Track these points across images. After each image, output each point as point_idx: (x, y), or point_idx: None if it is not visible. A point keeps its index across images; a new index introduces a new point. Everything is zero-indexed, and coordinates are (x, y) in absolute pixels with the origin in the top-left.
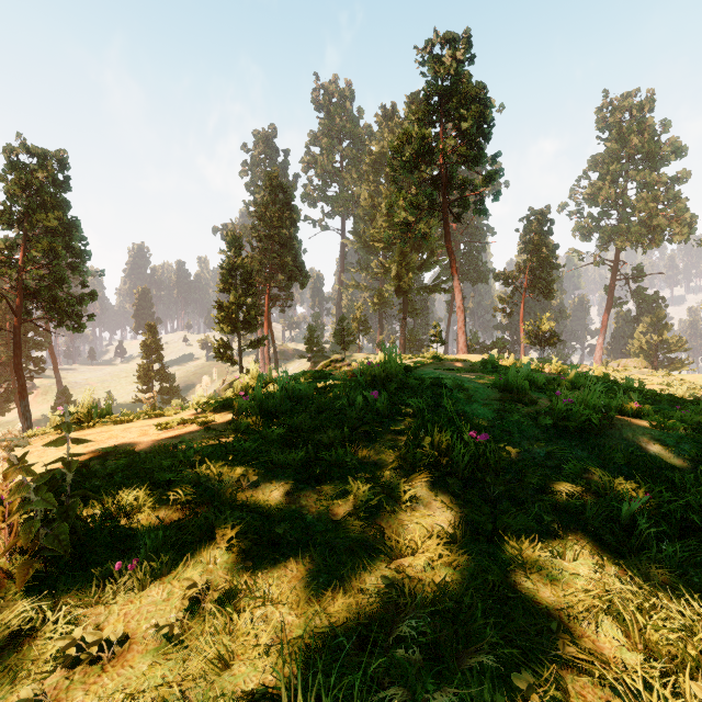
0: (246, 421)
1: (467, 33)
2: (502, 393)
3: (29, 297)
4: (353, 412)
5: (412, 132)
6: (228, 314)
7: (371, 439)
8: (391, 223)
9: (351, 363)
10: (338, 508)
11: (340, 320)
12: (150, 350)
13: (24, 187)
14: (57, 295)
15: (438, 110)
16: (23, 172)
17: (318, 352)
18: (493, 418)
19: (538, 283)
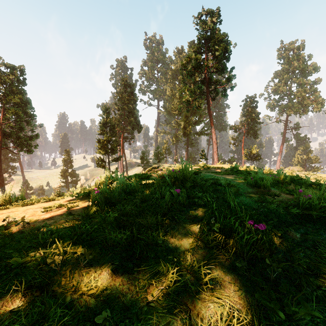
0: (94, 208)
1: (218, 9)
2: (254, 188)
3: (5, 137)
4: (164, 203)
5: (192, 56)
6: (103, 145)
7: (176, 222)
8: (181, 102)
9: (162, 169)
10: (152, 285)
11: (157, 148)
12: (67, 162)
13: (3, 83)
14: (19, 136)
15: (204, 46)
16: (2, 76)
17: (146, 163)
18: (257, 207)
19: (250, 131)
